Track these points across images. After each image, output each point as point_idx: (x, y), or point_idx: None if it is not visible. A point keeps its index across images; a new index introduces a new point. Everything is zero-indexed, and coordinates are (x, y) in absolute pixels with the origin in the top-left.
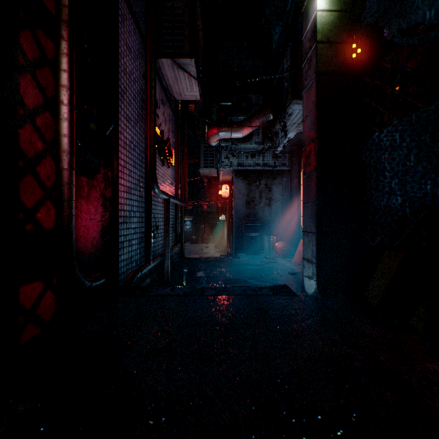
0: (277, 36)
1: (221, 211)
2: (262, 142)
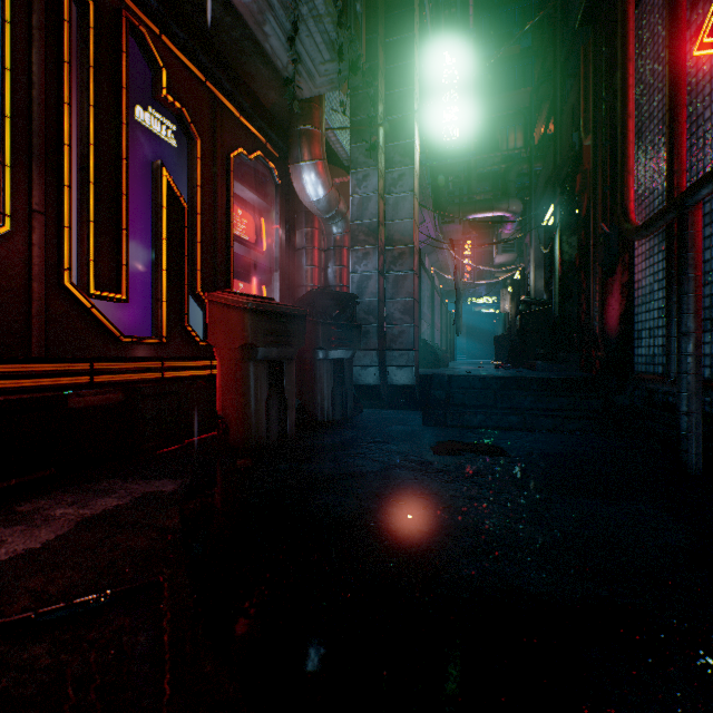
0: None
1: None
2: None
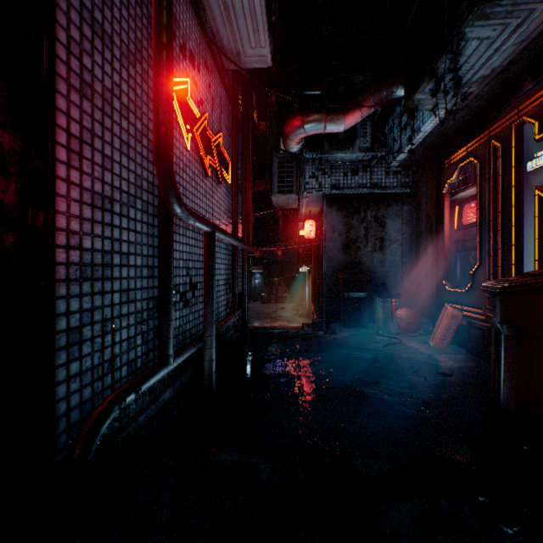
0: None
1: (302, 260)
2: (371, 148)
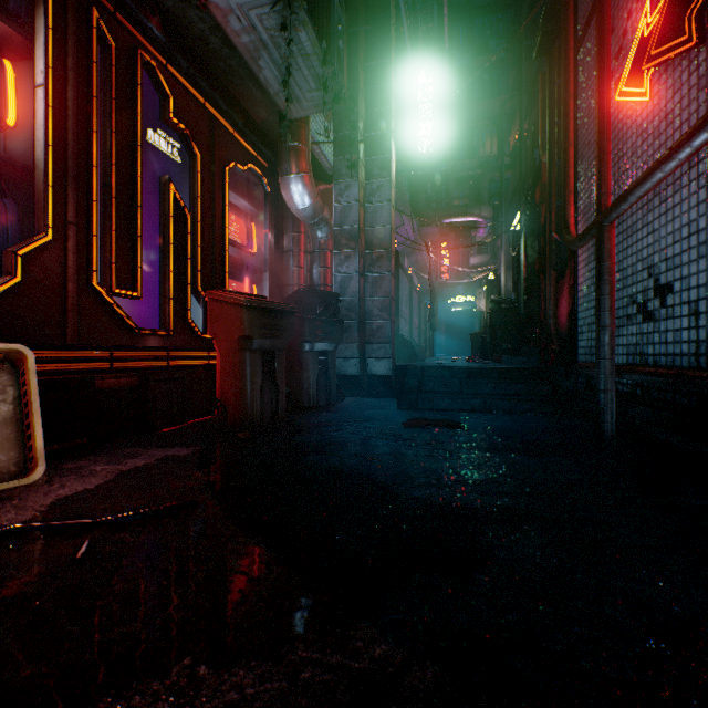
0: None
1: None
2: None
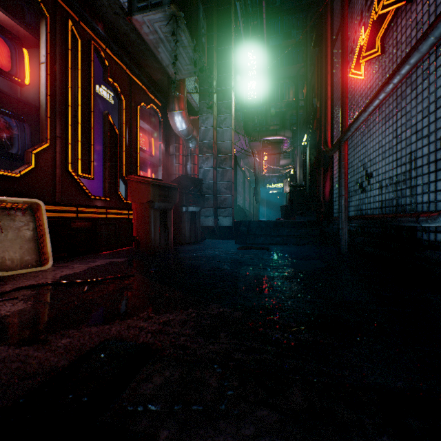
0: None
1: None
2: None
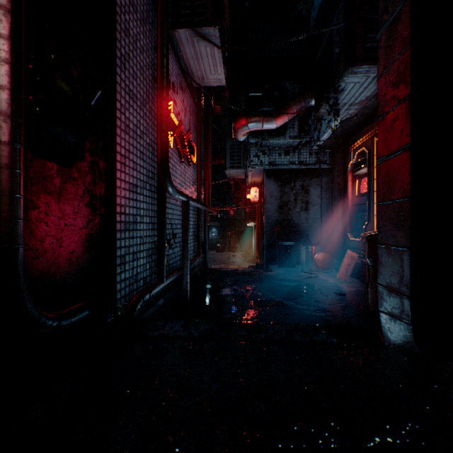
0: (316, 11)
1: (249, 217)
2: (298, 136)
